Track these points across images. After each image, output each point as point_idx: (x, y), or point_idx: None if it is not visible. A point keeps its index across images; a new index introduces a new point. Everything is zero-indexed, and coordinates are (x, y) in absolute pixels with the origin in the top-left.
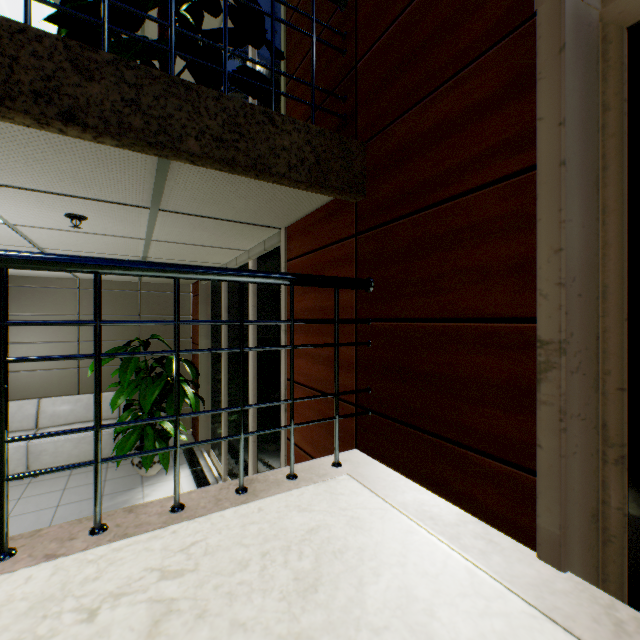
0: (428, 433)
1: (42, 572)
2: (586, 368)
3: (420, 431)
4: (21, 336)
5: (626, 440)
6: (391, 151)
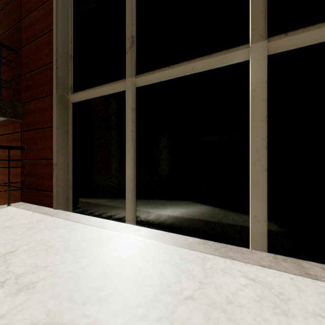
0: (38, 190)
1: None
2: (64, 169)
3: (37, 190)
4: None
5: (72, 182)
6: (30, 109)
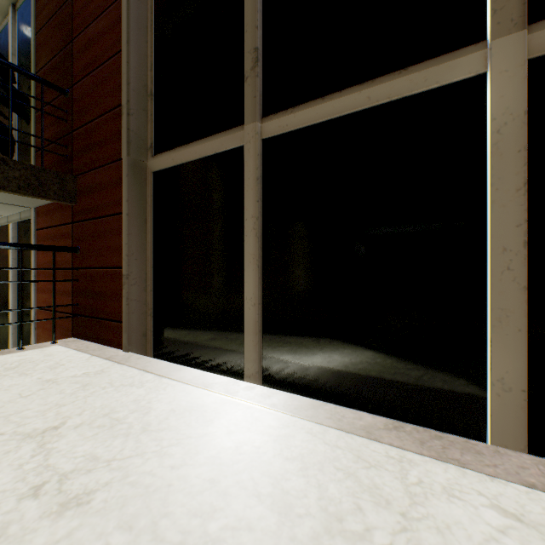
0: (99, 318)
1: None
2: (140, 284)
3: (96, 318)
4: None
5: (153, 307)
6: (87, 186)
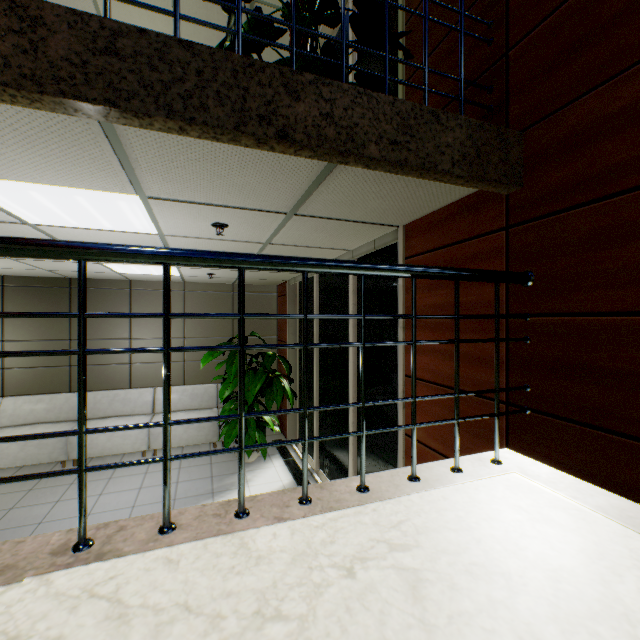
0: (620, 435)
1: (282, 531)
2: None
3: (607, 432)
4: (141, 333)
5: None
6: (561, 137)
